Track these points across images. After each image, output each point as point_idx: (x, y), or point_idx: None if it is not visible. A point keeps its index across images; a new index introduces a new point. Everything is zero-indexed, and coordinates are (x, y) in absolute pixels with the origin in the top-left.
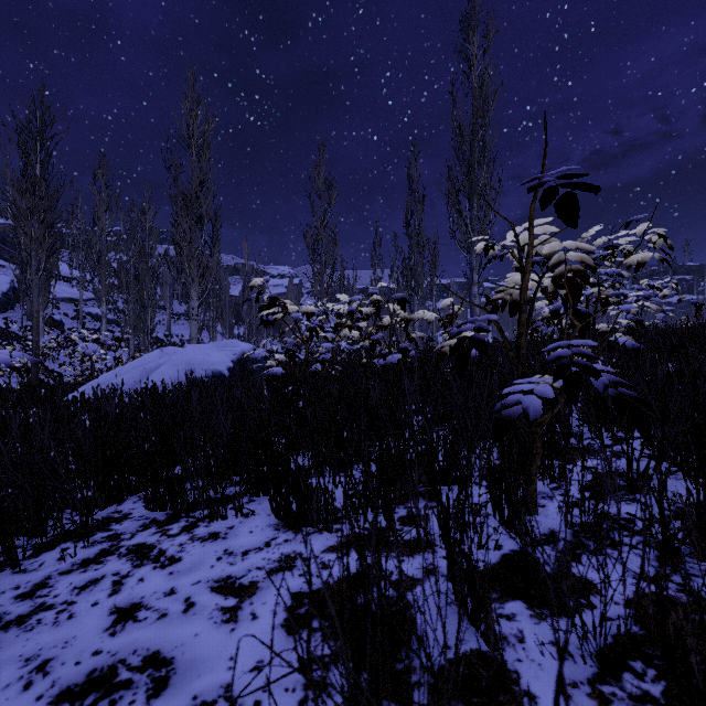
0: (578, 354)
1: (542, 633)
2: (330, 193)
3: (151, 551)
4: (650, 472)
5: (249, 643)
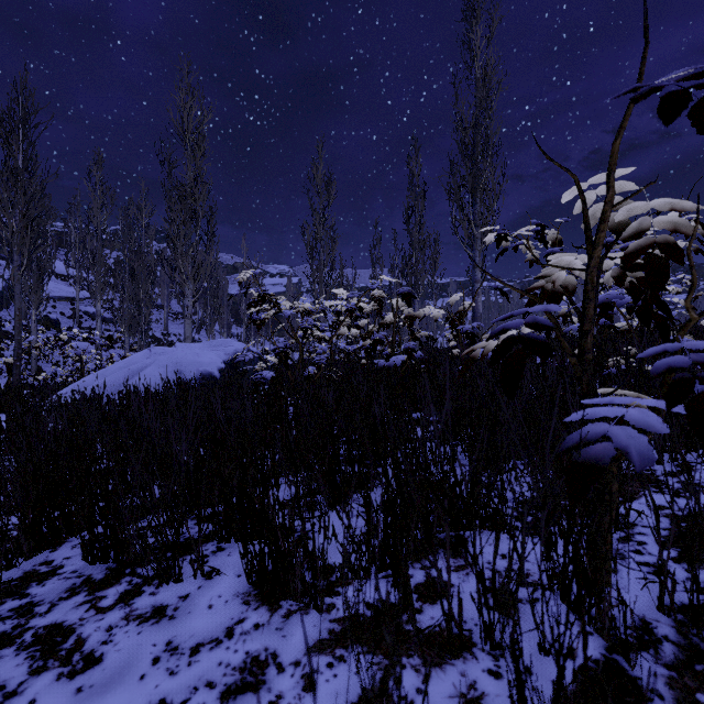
0: None
1: None
2: (329, 190)
3: (65, 639)
4: None
5: None
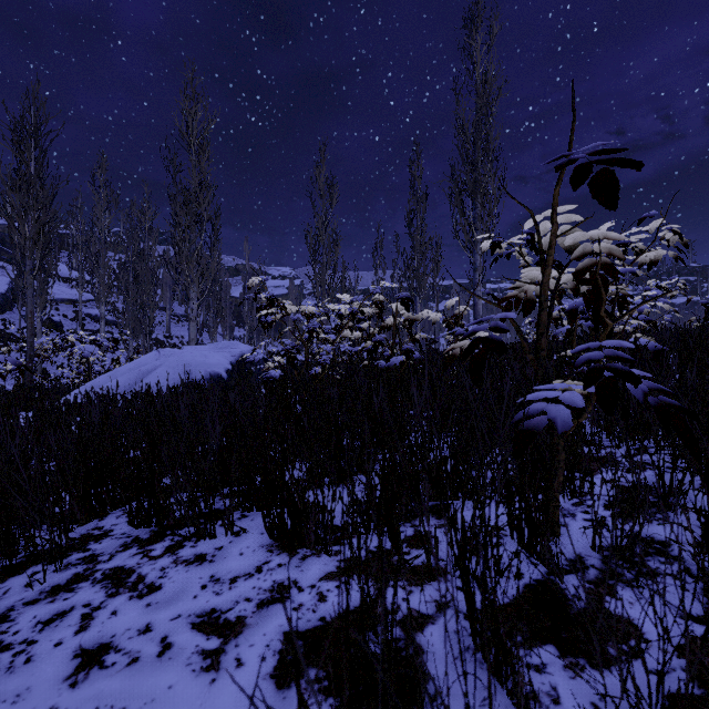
0: (612, 357)
1: (580, 691)
2: (331, 193)
3: (129, 576)
4: (684, 488)
5: (232, 700)
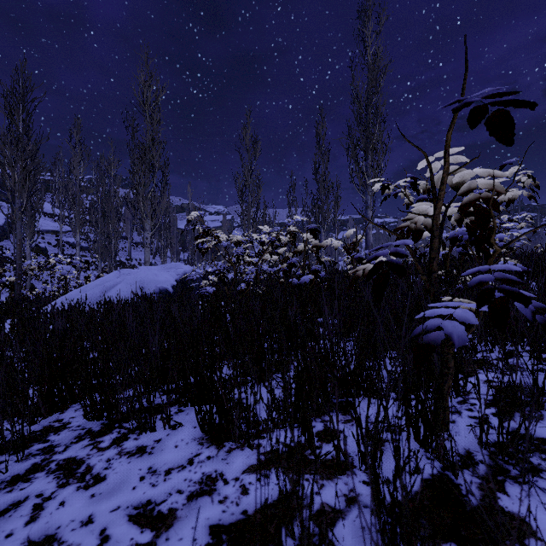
0: (502, 279)
1: None
2: (255, 148)
3: (79, 467)
4: None
5: None
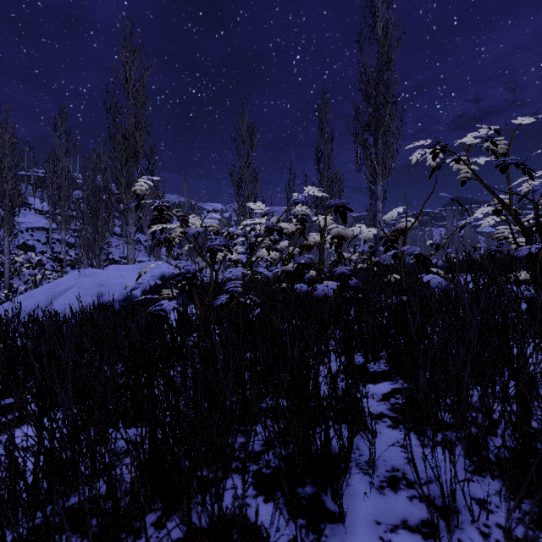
0: None
1: None
2: (252, 139)
3: None
4: None
5: None
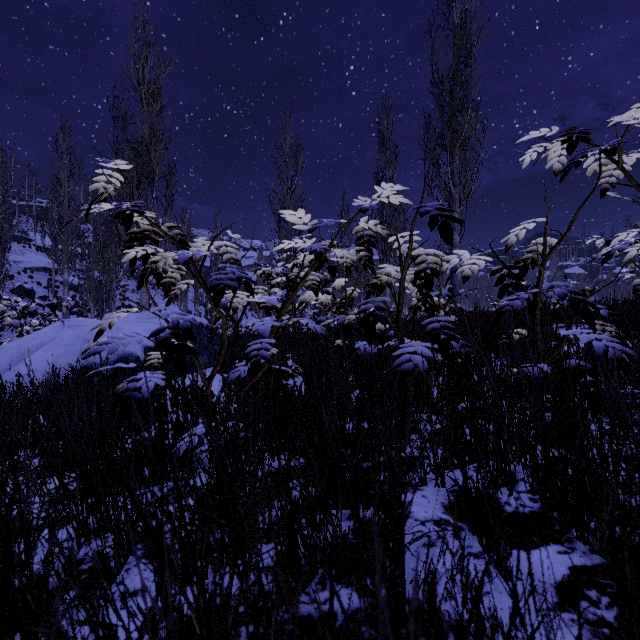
0: None
1: None
2: (296, 159)
3: None
4: None
5: None
